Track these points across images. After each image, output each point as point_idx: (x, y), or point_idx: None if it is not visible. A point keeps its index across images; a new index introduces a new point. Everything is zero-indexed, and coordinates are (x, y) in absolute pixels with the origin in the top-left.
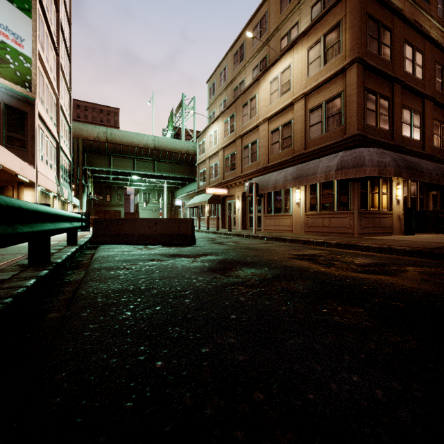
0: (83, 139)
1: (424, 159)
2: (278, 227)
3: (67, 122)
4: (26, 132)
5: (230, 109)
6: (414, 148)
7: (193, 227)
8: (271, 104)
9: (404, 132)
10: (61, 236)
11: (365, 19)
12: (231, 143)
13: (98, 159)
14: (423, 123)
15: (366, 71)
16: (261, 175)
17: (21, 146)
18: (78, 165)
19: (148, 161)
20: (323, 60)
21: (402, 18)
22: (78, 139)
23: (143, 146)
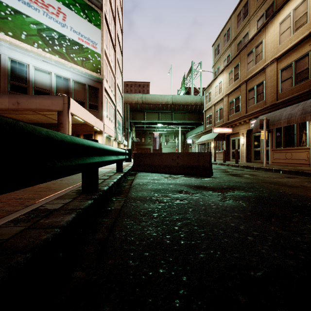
0: (129, 103)
1: None
2: (290, 160)
3: (120, 93)
4: (98, 100)
5: (234, 60)
6: None
7: (210, 160)
8: (281, 44)
9: None
10: (115, 165)
11: None
12: (235, 89)
13: (138, 115)
14: None
15: None
16: (268, 113)
17: (96, 109)
18: (126, 120)
19: (168, 113)
20: None
21: None
22: (127, 104)
23: (165, 103)
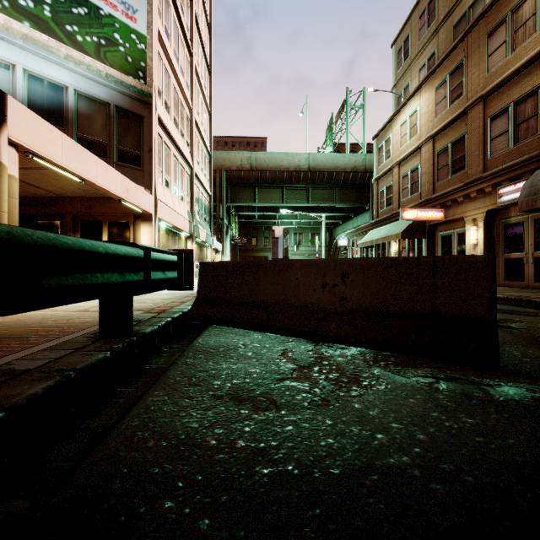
0: (226, 170)
1: None
2: None
3: (205, 146)
4: (142, 145)
5: (451, 57)
6: None
7: (493, 291)
8: None
9: None
10: (167, 295)
11: None
12: (453, 122)
13: (242, 193)
14: None
15: None
16: None
17: (136, 164)
18: (220, 202)
19: (300, 189)
20: None
21: None
22: (221, 171)
23: (294, 169)
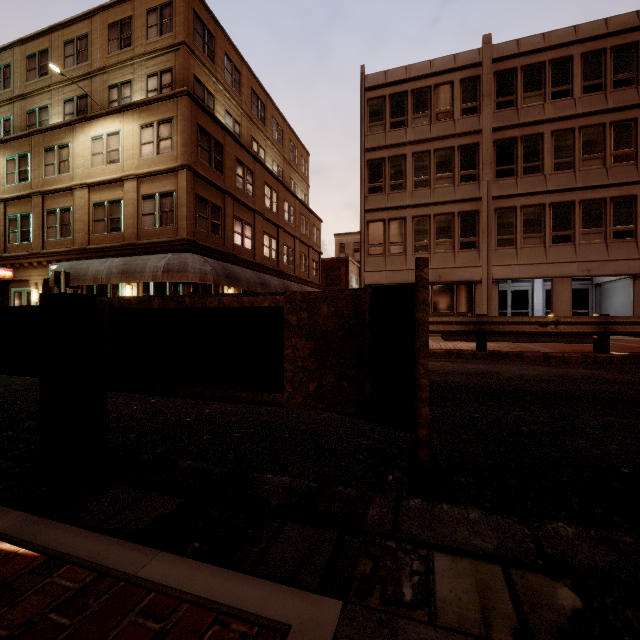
0: None
1: (253, 267)
2: None
3: None
4: None
5: (20, 143)
6: (245, 257)
7: None
8: (93, 168)
9: (237, 241)
10: None
11: (196, 129)
12: (21, 198)
13: None
14: (254, 234)
15: (198, 179)
16: (77, 259)
17: None
18: None
19: None
20: (157, 149)
21: (233, 137)
22: None
23: None
